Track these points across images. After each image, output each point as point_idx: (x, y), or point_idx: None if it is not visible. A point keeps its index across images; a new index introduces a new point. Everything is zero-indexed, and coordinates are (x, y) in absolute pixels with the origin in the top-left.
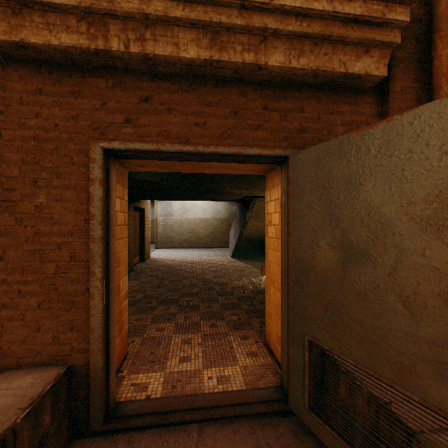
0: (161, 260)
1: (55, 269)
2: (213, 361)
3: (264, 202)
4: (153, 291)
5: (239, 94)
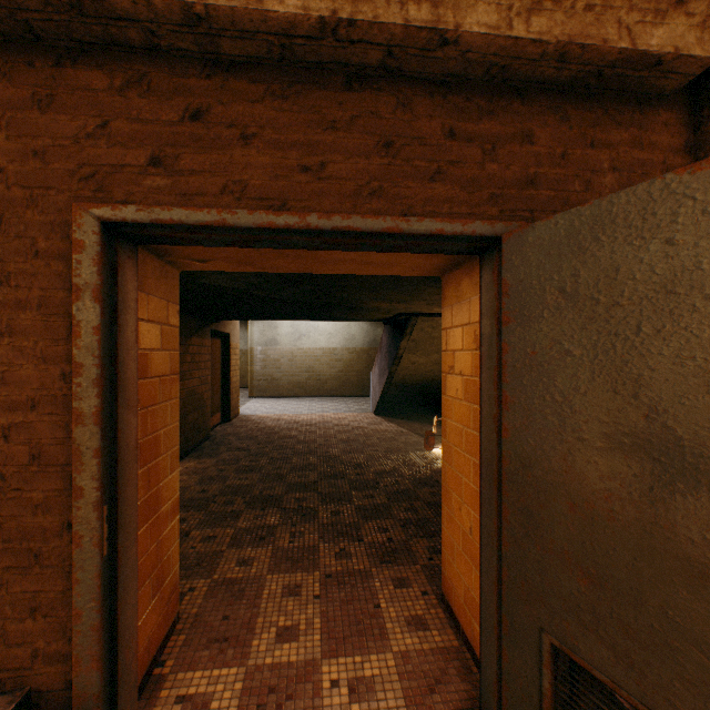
0: (257, 418)
1: None
2: (341, 640)
3: (431, 324)
4: (239, 479)
5: (396, 105)
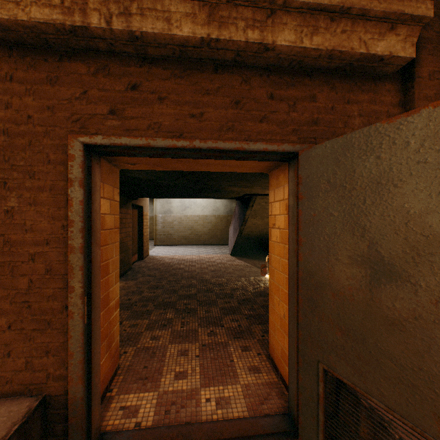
0: (160, 258)
1: (28, 283)
2: (211, 378)
3: (265, 200)
4: (150, 293)
5: (241, 81)
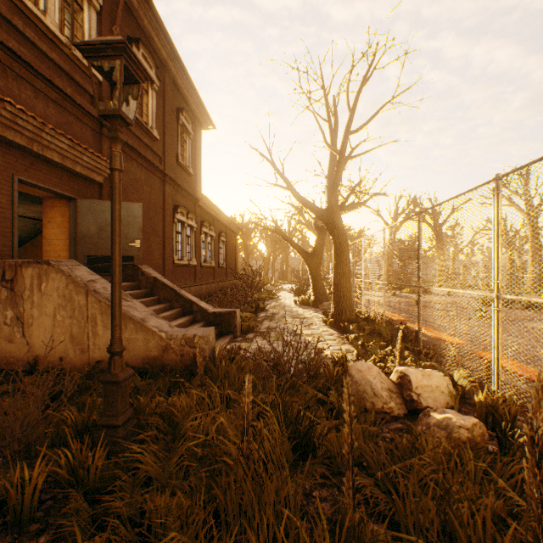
0: None
1: None
2: None
3: None
4: None
5: (62, 173)
